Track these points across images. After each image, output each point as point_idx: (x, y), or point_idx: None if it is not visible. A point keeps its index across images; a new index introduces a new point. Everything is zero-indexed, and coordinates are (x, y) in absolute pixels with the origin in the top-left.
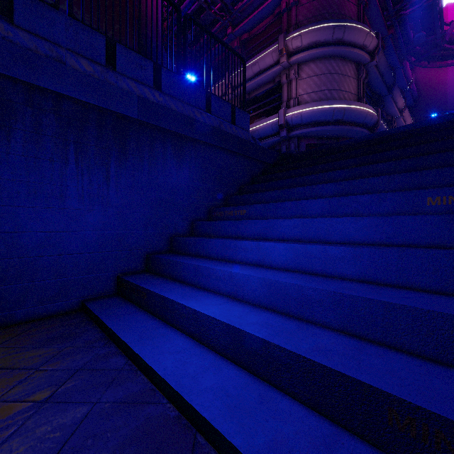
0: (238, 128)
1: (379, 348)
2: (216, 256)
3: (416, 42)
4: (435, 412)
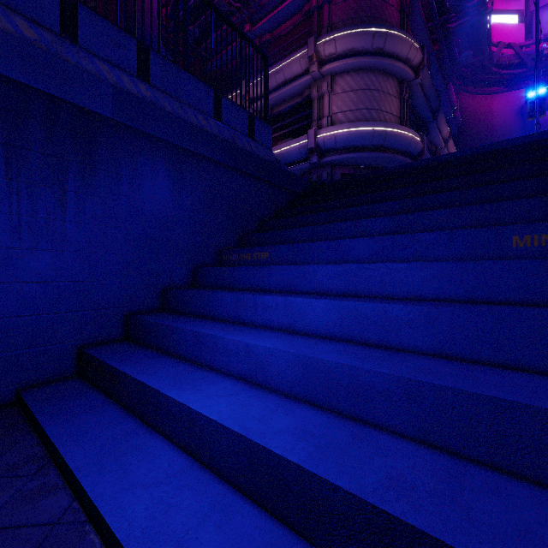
0: (258, 144)
1: (486, 474)
2: (226, 317)
3: (463, 63)
4: None
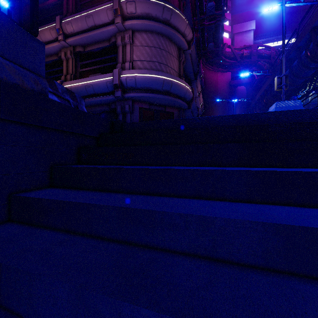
0: (7, 61)
1: None
2: None
3: (209, 49)
4: None
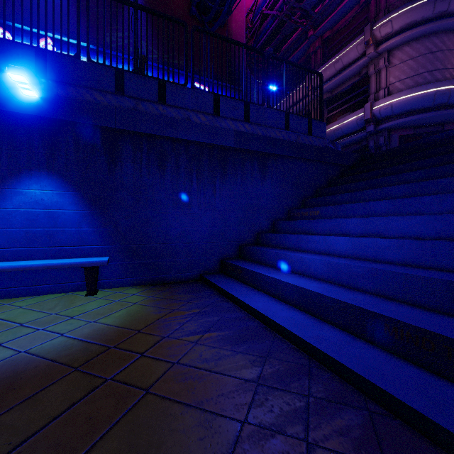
0: (315, 137)
1: (398, 303)
2: (292, 247)
3: None
4: (406, 322)
